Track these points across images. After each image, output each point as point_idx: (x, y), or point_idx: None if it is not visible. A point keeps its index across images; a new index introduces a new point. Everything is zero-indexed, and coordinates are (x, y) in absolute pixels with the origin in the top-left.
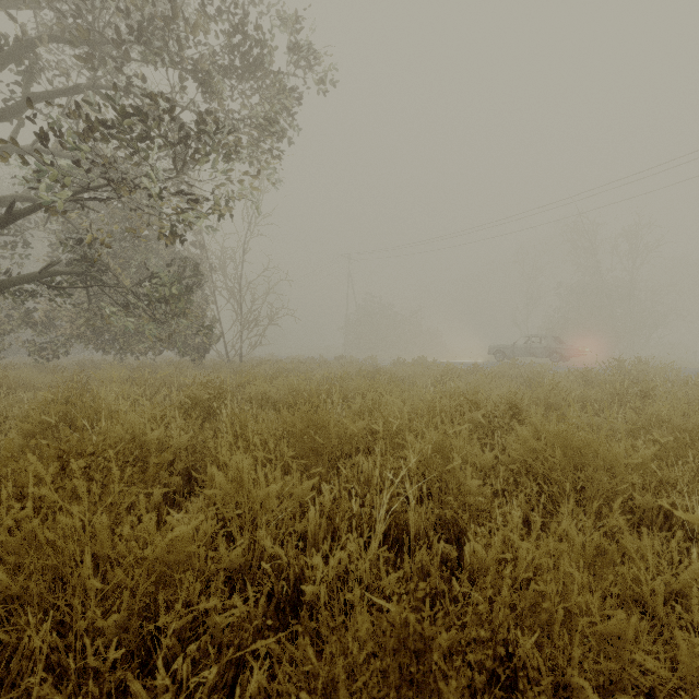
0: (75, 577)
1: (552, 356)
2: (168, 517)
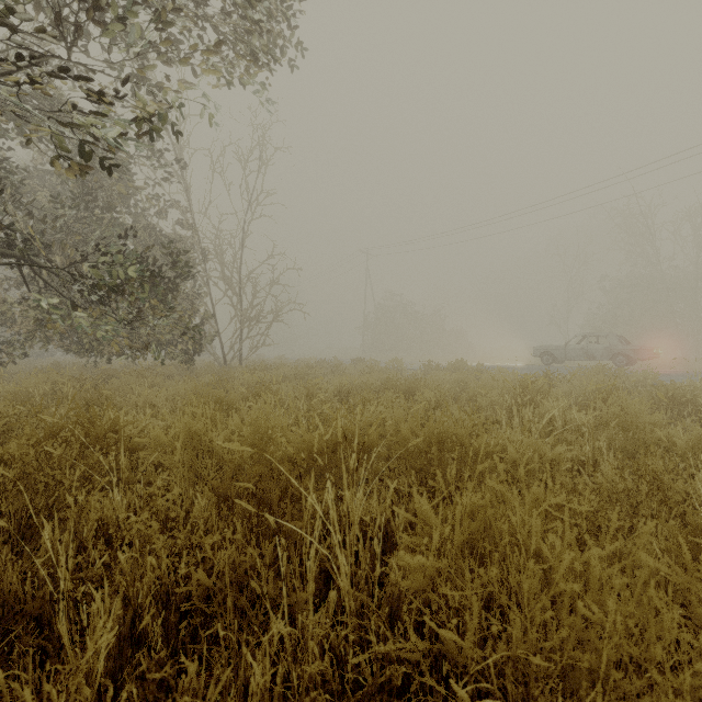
0: None
1: (616, 359)
2: None
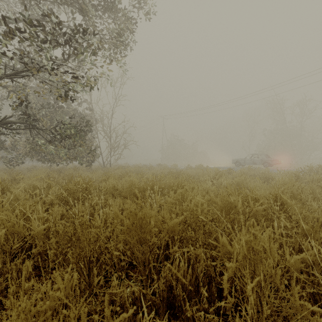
0: None
1: (264, 164)
2: None
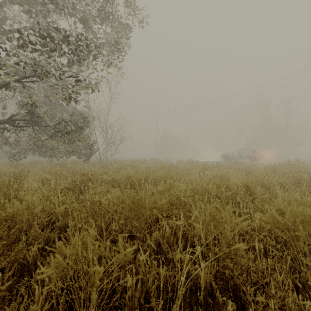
0: None
1: (251, 158)
2: None
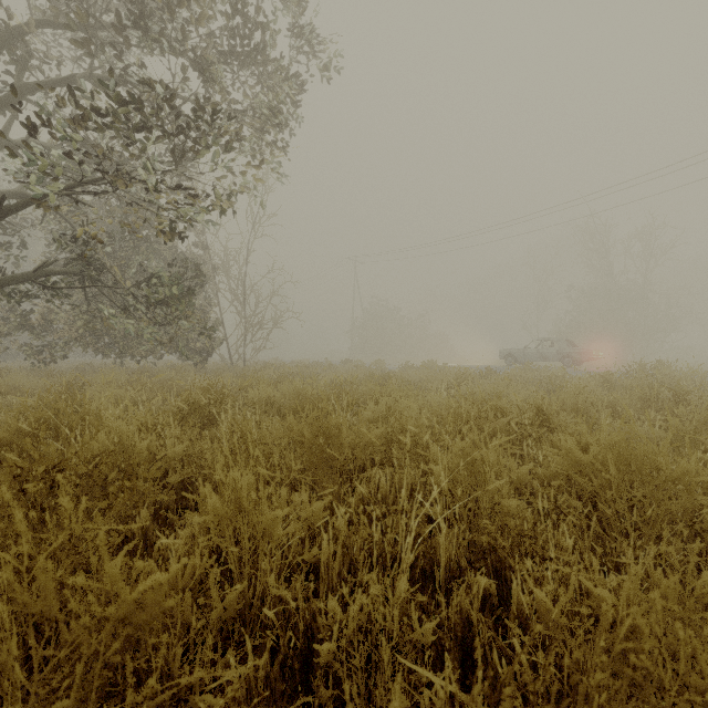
0: (5, 651)
1: (564, 360)
2: (139, 561)
